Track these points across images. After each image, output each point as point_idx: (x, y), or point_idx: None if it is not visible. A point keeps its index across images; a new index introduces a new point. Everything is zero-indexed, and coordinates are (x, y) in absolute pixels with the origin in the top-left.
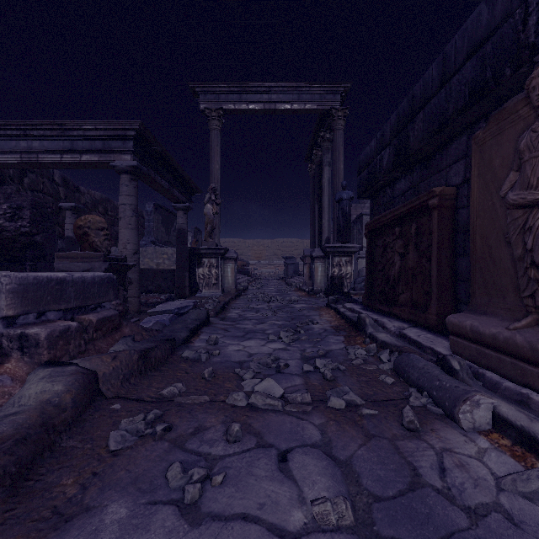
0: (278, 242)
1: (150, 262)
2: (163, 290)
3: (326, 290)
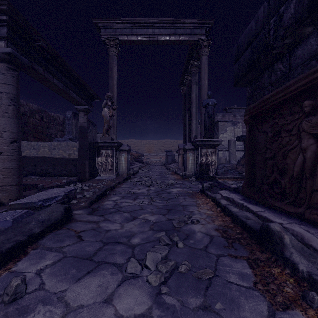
0: (162, 141)
1: (63, 153)
2: (73, 173)
3: (195, 174)
